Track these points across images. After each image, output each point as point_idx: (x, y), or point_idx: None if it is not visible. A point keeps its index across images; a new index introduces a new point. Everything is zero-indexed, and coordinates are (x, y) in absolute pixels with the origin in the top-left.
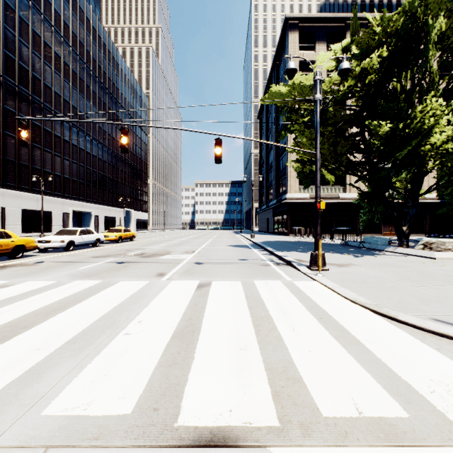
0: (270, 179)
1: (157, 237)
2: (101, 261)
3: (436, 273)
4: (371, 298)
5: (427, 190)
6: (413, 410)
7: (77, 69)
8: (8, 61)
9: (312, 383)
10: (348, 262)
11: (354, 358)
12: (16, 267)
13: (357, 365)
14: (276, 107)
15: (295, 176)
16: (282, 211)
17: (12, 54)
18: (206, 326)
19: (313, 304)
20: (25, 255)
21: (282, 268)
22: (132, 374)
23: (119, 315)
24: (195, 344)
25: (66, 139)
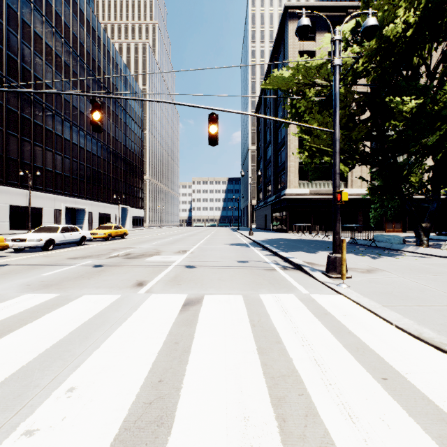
0: (268, 175)
1: (151, 234)
2: (76, 264)
3: None
4: (440, 330)
5: None
6: None
7: (70, 62)
8: None
9: None
10: (370, 266)
11: None
12: None
13: None
14: (274, 100)
15: (295, 171)
16: (281, 208)
17: None
18: (185, 406)
19: (357, 342)
20: None
21: (292, 274)
22: None
23: (44, 370)
24: None
25: (58, 134)
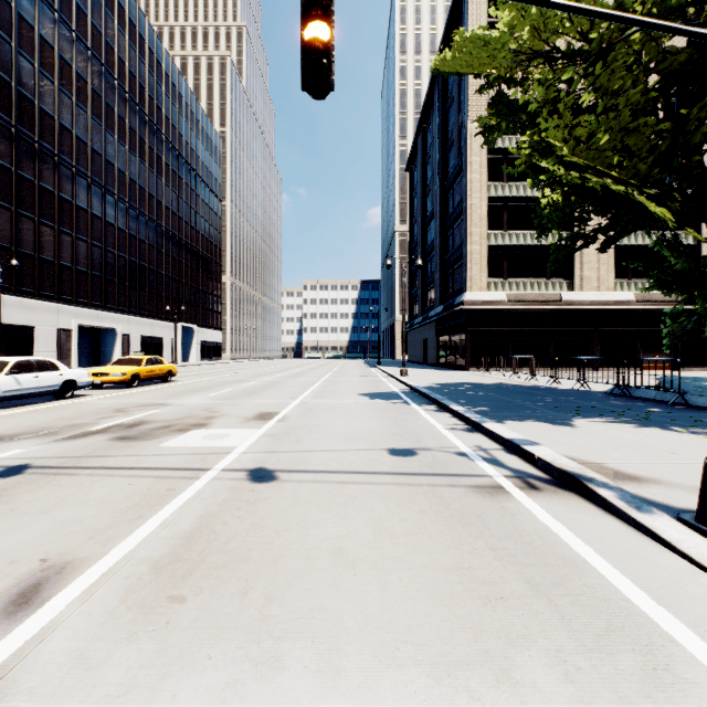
0: (430, 271)
1: (225, 373)
2: None
3: None
4: None
5: None
6: None
7: (87, 74)
8: None
9: None
10: None
11: None
12: None
13: None
14: (442, 141)
15: (480, 261)
16: (455, 327)
17: None
18: None
19: None
20: None
21: (570, 517)
22: None
23: None
24: None
25: (66, 197)
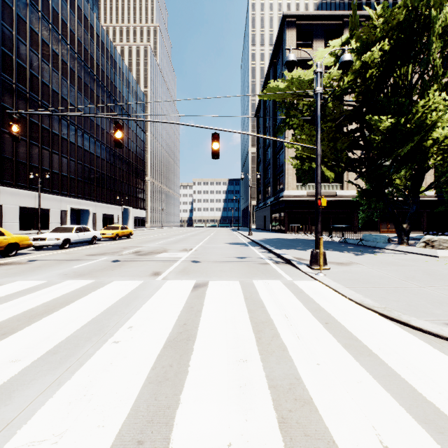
0: (268, 177)
1: (155, 234)
2: (96, 259)
3: (442, 272)
4: (378, 300)
5: (427, 187)
6: (447, 444)
7: (75, 67)
8: (5, 59)
9: (324, 406)
10: (349, 260)
11: (369, 372)
12: (8, 265)
13: (373, 382)
14: (273, 105)
15: (292, 174)
16: (280, 209)
17: (9, 51)
18: (202, 333)
19: (317, 307)
20: (19, 253)
21: (282, 267)
22: (116, 393)
23: (108, 319)
24: (190, 354)
25: (64, 137)
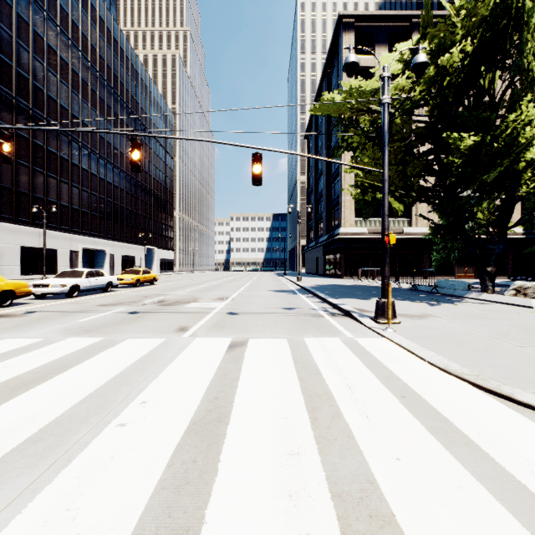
0: (320, 211)
1: (184, 280)
2: (109, 311)
3: None
4: (466, 364)
5: (518, 222)
6: None
7: (88, 79)
8: (3, 68)
9: (413, 529)
10: (423, 312)
11: (470, 472)
12: None
13: (478, 487)
14: (327, 124)
15: (350, 207)
16: (335, 249)
17: (8, 58)
18: (238, 411)
19: (389, 374)
20: (16, 303)
21: (339, 320)
22: (113, 506)
23: (115, 391)
24: (221, 443)
25: (75, 163)
